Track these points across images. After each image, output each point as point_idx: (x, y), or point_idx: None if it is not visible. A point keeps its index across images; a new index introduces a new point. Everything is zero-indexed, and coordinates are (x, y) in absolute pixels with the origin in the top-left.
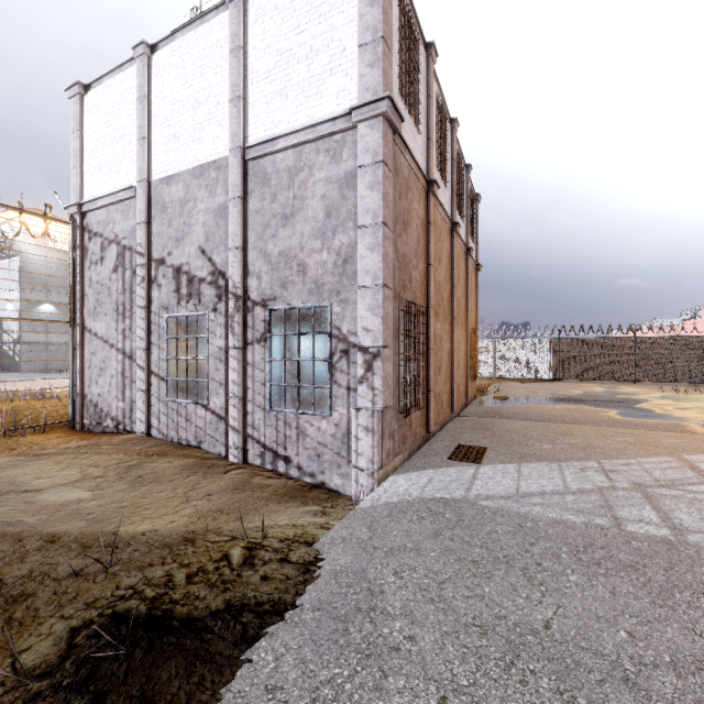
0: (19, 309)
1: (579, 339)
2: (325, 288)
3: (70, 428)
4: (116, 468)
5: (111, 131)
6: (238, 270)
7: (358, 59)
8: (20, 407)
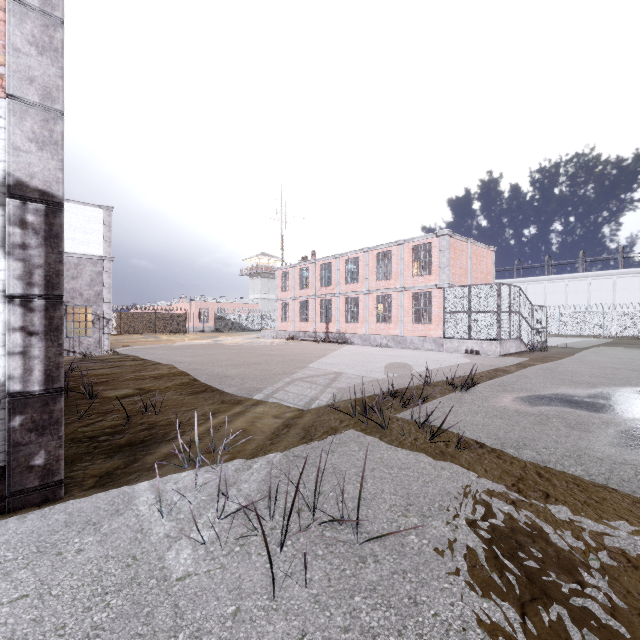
0: None
1: (131, 313)
2: (91, 301)
3: None
4: None
5: None
6: None
7: (104, 243)
8: None
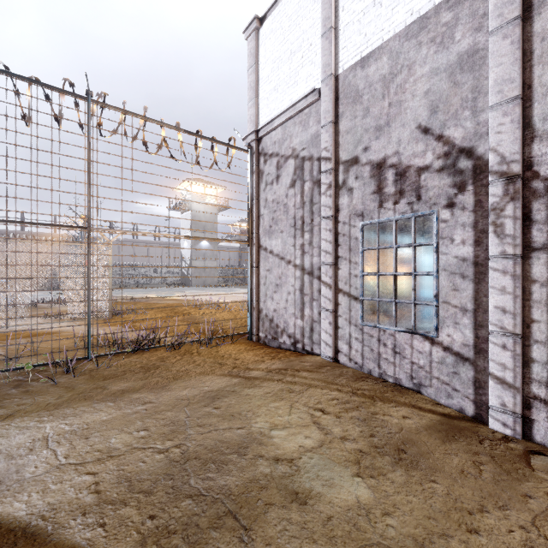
0: (190, 245)
1: None
2: None
3: (248, 339)
4: (350, 421)
5: (288, 46)
6: (512, 133)
7: None
8: (206, 315)
